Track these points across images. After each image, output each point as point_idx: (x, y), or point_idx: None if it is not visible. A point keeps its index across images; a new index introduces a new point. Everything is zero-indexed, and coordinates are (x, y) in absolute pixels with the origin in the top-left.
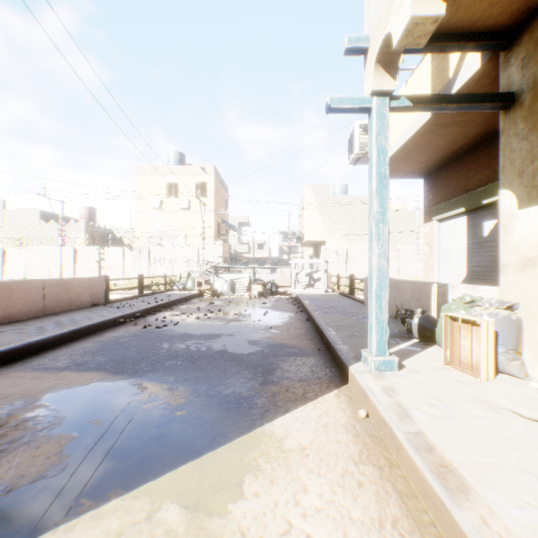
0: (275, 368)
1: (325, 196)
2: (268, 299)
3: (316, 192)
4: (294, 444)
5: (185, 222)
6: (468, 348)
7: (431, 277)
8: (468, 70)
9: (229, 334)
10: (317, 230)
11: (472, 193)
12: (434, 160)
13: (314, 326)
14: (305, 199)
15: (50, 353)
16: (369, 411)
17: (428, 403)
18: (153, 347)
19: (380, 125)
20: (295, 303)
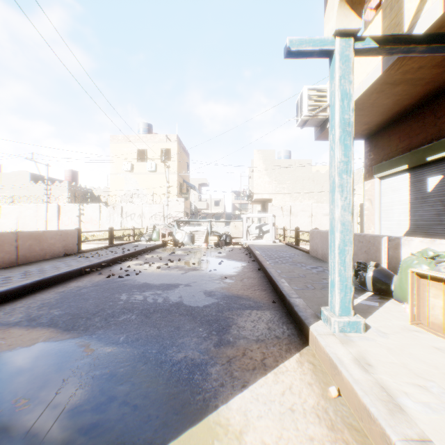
0: (230, 324)
1: (272, 160)
2: (223, 249)
3: (264, 157)
4: (256, 442)
5: (152, 182)
6: (440, 308)
7: (372, 230)
8: (427, 19)
9: (186, 285)
10: (265, 189)
11: (415, 151)
12: (377, 122)
13: (266, 276)
14: (255, 163)
15: (8, 305)
16: (341, 388)
17: (415, 383)
18: (111, 299)
19: (343, 68)
20: (247, 252)
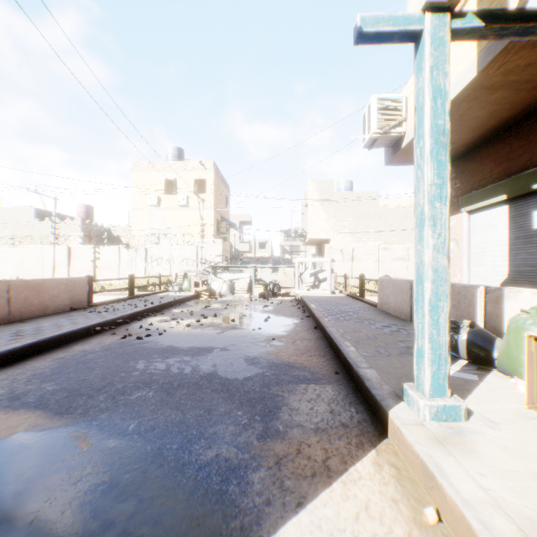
0: (279, 405)
1: (330, 192)
2: (270, 301)
3: (320, 189)
4: None
5: (183, 219)
6: None
7: (459, 278)
8: None
9: (223, 348)
10: (321, 228)
11: (517, 177)
12: (465, 141)
13: (325, 337)
14: (308, 196)
15: None
16: (441, 510)
17: None
18: (124, 368)
19: (436, 56)
20: (300, 306)
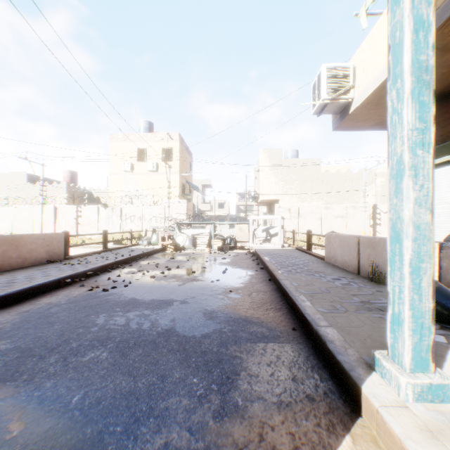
0: (238, 370)
1: (279, 159)
2: (227, 254)
3: (270, 156)
4: None
5: (153, 183)
6: None
7: None
8: None
9: (183, 301)
10: (271, 190)
11: None
12: None
13: (279, 289)
14: (260, 162)
15: None
16: None
17: None
18: (84, 323)
19: None
20: (254, 258)
